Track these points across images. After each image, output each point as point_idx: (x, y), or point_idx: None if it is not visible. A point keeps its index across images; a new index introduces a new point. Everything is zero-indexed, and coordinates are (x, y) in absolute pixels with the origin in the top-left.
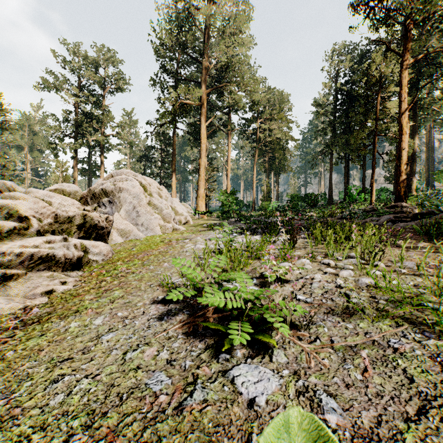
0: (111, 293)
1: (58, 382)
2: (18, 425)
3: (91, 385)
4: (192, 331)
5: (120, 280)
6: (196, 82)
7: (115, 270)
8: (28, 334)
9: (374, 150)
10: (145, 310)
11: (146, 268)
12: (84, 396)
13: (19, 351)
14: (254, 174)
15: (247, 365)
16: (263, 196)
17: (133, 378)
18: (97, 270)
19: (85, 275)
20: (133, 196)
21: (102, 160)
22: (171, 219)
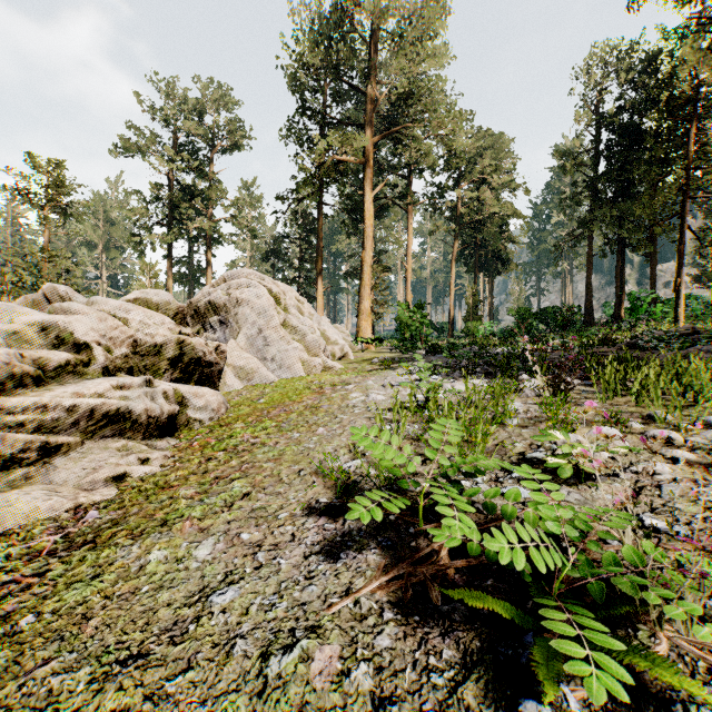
0: (226, 486)
1: None
2: None
3: None
4: (412, 599)
5: (242, 459)
6: (356, 126)
7: (231, 438)
8: (70, 571)
9: (681, 225)
10: (295, 530)
11: (286, 437)
12: None
13: (46, 615)
14: (451, 275)
15: None
16: (467, 313)
17: None
18: (201, 438)
19: (181, 447)
20: (258, 312)
21: (209, 259)
22: (319, 350)
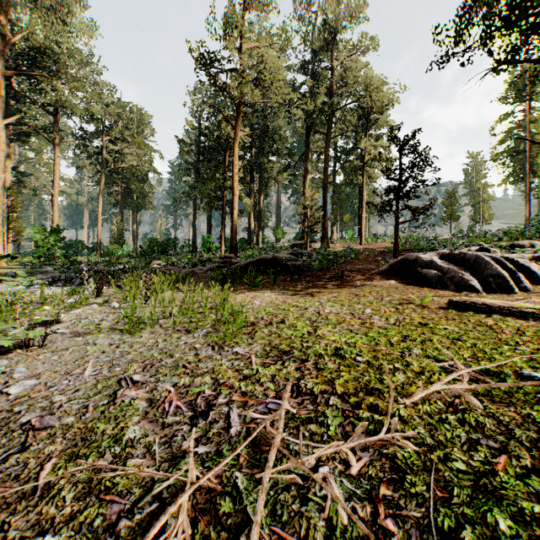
0: None
1: None
2: None
3: None
4: None
5: None
6: None
7: None
8: None
9: (223, 203)
10: None
11: None
12: None
13: None
14: (100, 206)
15: None
16: (113, 238)
17: None
18: None
19: None
20: None
21: None
22: None
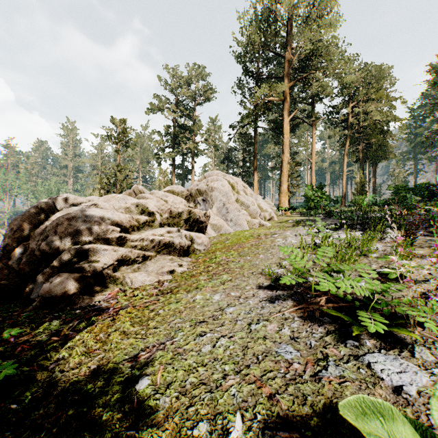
0: (219, 277)
1: (203, 336)
2: (185, 359)
3: (229, 343)
4: (307, 316)
5: (224, 267)
6: (278, 78)
7: (216, 258)
8: (167, 300)
9: None
10: (254, 293)
11: (243, 259)
12: (226, 350)
13: (166, 310)
14: (344, 165)
15: (383, 355)
16: (355, 190)
17: (263, 345)
18: (201, 258)
19: (193, 261)
20: (222, 194)
21: (193, 164)
22: (257, 215)
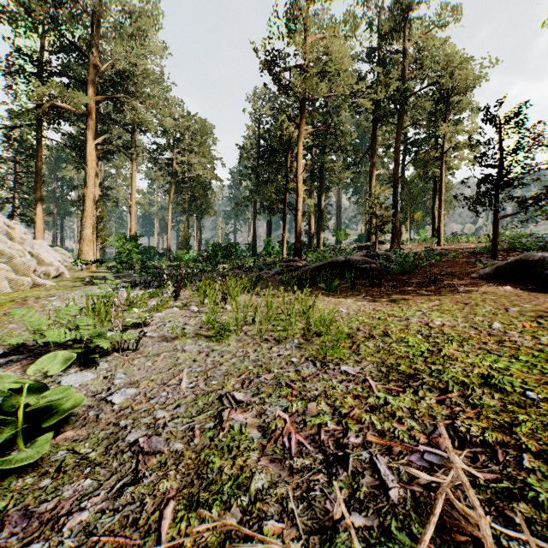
0: None
1: None
2: None
3: None
4: None
5: None
6: (79, 81)
7: None
8: None
9: (285, 205)
10: None
11: None
12: None
13: None
14: (169, 214)
15: (75, 374)
16: (180, 244)
17: None
18: None
19: None
20: None
21: None
22: (30, 270)
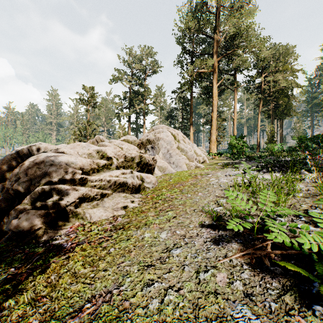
0: (165, 213)
1: (150, 286)
2: (130, 319)
3: (177, 298)
4: (255, 263)
5: (169, 203)
6: (209, 54)
7: (162, 195)
8: (119, 236)
9: None
10: (197, 232)
11: (185, 196)
12: (175, 309)
13: (117, 249)
14: (258, 121)
15: None
16: (267, 140)
17: (215, 304)
18: (150, 194)
19: (143, 197)
20: (167, 143)
21: (144, 121)
22: (193, 159)
